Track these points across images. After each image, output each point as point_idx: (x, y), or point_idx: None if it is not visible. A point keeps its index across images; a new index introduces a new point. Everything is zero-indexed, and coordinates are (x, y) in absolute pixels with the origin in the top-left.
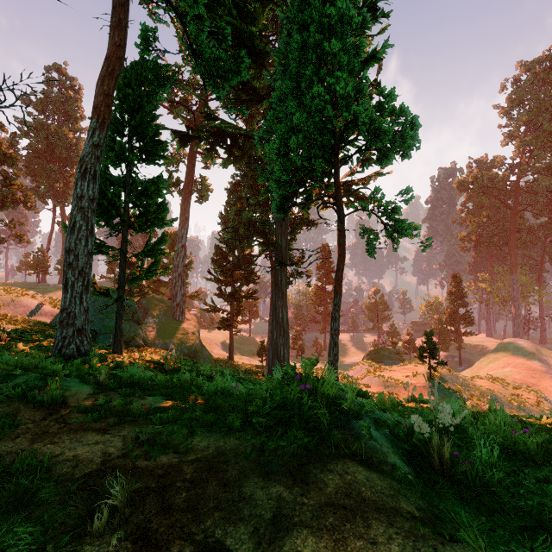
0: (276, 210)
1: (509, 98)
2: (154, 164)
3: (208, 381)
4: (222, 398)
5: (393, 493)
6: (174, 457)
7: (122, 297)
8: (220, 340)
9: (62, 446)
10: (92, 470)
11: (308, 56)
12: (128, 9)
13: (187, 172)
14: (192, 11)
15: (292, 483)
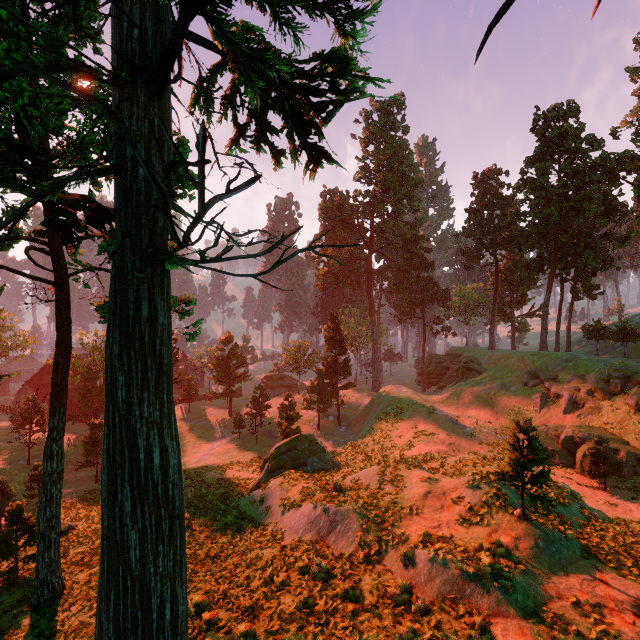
0: None
1: (367, 130)
2: None
3: None
4: None
5: None
6: None
7: None
8: None
9: None
10: None
11: None
12: None
13: None
14: None
15: None
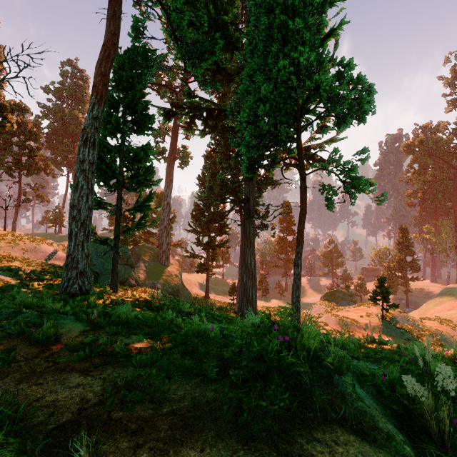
0: (245, 170)
1: (453, 70)
2: (144, 134)
3: (187, 317)
4: (199, 339)
5: None
6: (149, 408)
7: (118, 245)
8: (198, 281)
9: (45, 388)
10: (67, 420)
11: (274, 35)
12: (121, 3)
13: (171, 143)
14: (174, 2)
15: (276, 455)
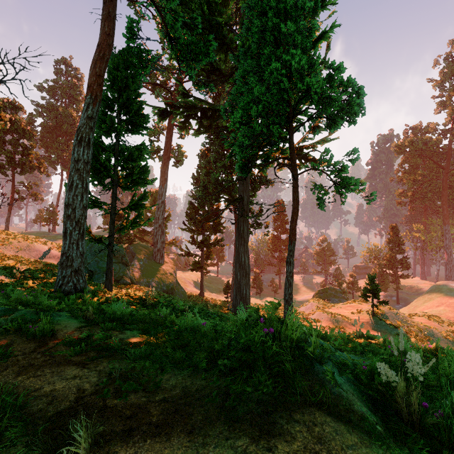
0: (239, 170)
1: (441, 72)
2: (138, 133)
3: (182, 315)
4: (192, 333)
5: (365, 450)
6: (143, 396)
7: (112, 244)
8: (193, 279)
9: (43, 380)
10: (65, 408)
11: (266, 38)
12: (115, 4)
13: (166, 142)
14: (169, 4)
15: (258, 434)
